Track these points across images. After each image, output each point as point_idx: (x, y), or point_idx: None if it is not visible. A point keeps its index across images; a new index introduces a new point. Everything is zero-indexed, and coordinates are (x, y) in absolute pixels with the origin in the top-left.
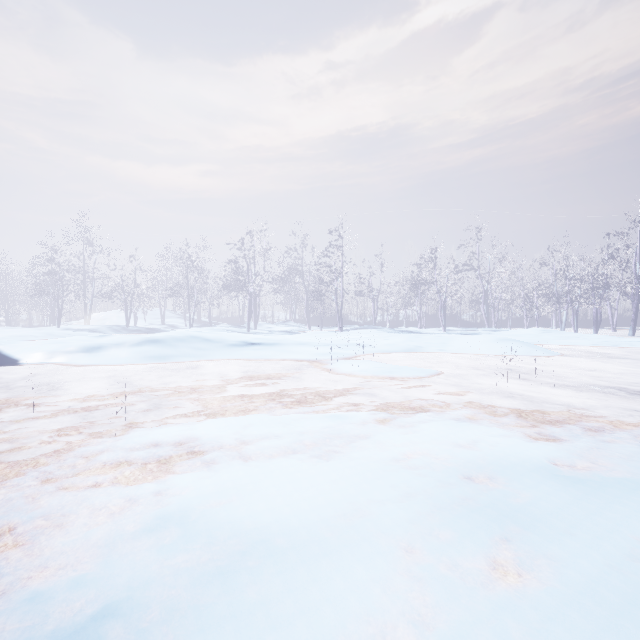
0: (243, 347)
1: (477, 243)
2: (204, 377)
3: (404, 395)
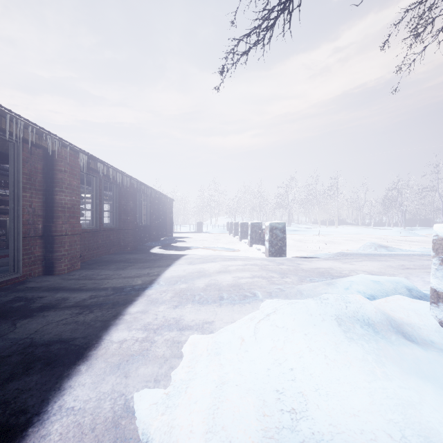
0: (294, 231)
1: (436, 173)
2: (290, 236)
3: (336, 239)
